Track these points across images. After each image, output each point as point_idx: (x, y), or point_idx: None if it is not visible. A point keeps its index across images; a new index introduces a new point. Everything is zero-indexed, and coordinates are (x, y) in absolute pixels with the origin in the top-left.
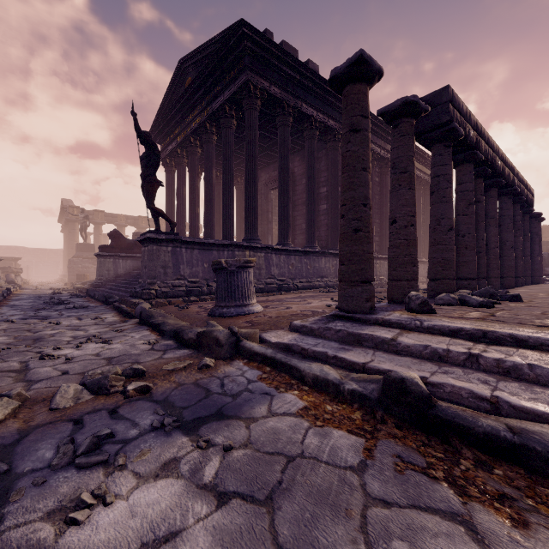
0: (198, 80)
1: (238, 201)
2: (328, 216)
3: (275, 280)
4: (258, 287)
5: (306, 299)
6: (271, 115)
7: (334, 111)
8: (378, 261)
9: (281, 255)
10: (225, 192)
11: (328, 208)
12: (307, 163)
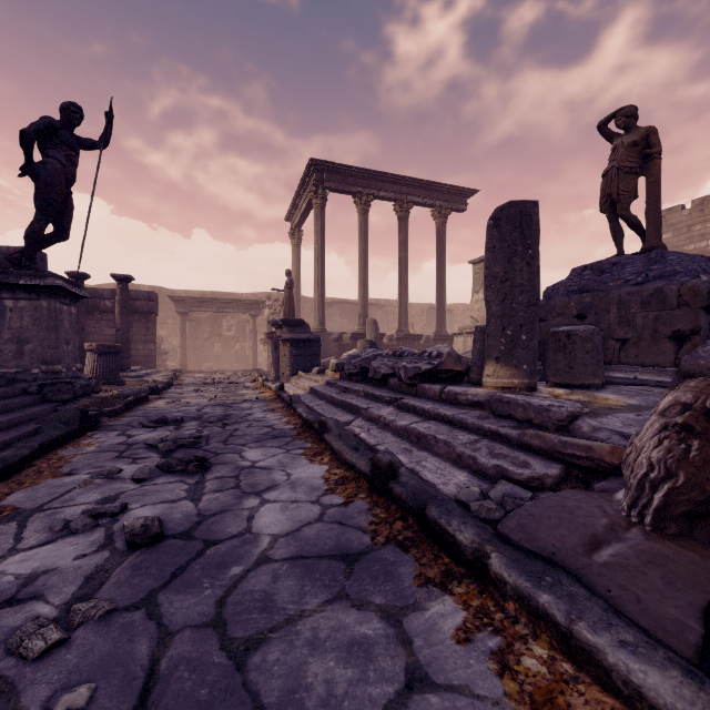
0: None
1: None
2: None
3: None
4: None
5: None
6: None
7: None
8: None
9: None
10: None
11: None
12: None
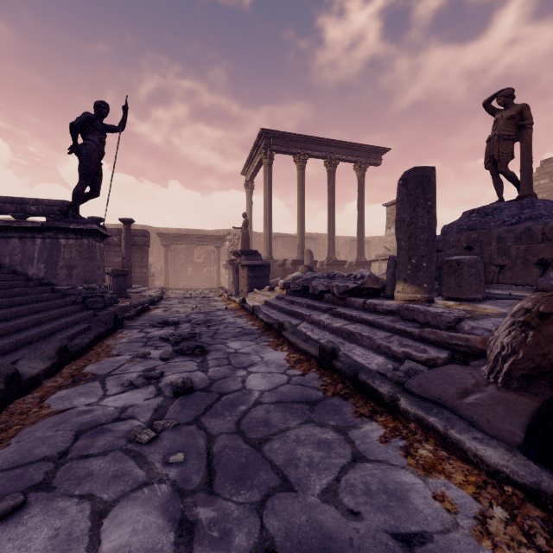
0: None
1: None
2: None
3: None
4: None
5: None
6: None
7: None
8: None
9: None
10: None
11: None
12: None
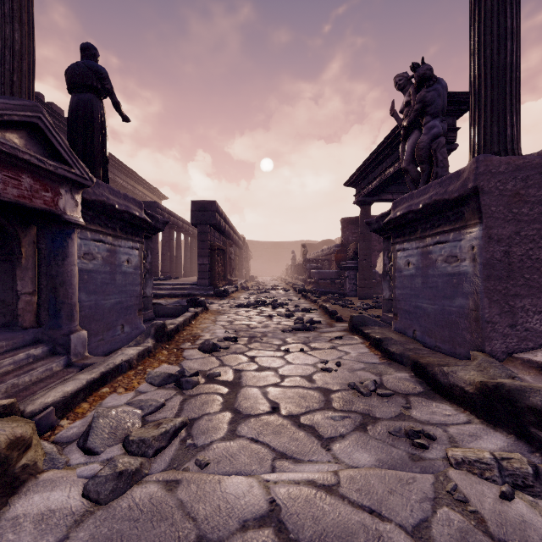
0: None
1: None
2: None
3: None
4: None
5: None
6: None
7: None
8: None
9: None
10: None
11: None
12: None
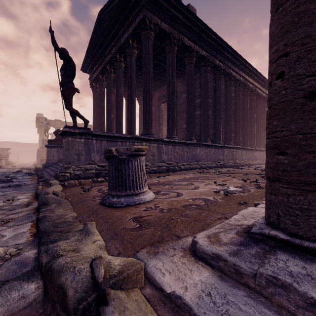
0: (110, 22)
1: (140, 111)
2: (201, 119)
3: (165, 163)
4: (152, 169)
5: (192, 182)
6: (162, 46)
7: (206, 45)
8: (234, 149)
9: (169, 145)
10: (129, 101)
11: (200, 113)
12: (187, 81)
